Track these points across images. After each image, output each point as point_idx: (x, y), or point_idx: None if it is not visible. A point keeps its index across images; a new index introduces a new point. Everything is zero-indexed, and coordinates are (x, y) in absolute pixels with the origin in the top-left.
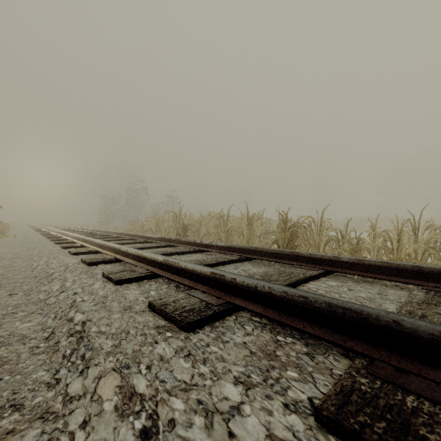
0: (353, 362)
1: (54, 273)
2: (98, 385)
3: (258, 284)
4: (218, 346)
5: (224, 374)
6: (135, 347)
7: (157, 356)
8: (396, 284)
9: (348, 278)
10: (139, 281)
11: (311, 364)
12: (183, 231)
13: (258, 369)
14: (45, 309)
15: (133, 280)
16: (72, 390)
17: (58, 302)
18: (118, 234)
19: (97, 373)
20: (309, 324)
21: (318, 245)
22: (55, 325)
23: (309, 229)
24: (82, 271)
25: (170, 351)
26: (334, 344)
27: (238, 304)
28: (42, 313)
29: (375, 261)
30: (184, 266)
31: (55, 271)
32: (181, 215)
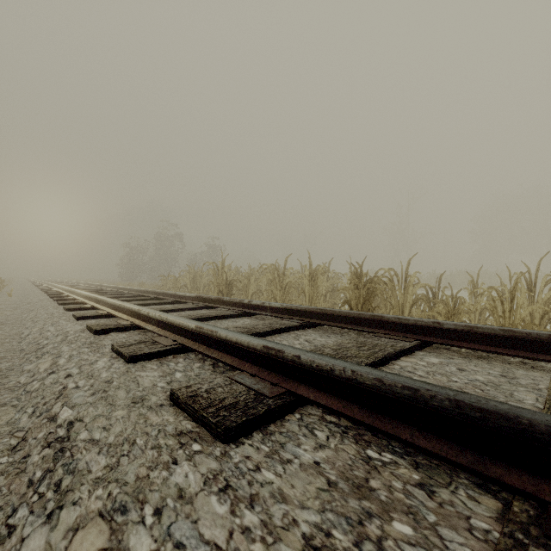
0: (511, 510)
1: (47, 344)
2: (71, 544)
3: (335, 365)
4: (274, 470)
5: (287, 530)
6: (141, 471)
7: (174, 490)
8: (524, 361)
9: (454, 352)
10: (162, 357)
11: (432, 506)
12: (227, 288)
13: (345, 520)
14: (22, 399)
15: (153, 356)
16: (28, 550)
17: (42, 388)
18: (143, 292)
19: (74, 519)
20: (420, 433)
21: (402, 306)
22: (30, 426)
23: (390, 286)
24: (84, 343)
25: (196, 479)
26: (468, 470)
27: (304, 396)
28: (17, 406)
29: (494, 329)
30: (224, 336)
31: (49, 342)
32: (224, 267)
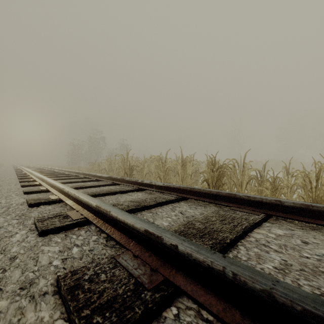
0: None
1: None
2: None
3: (214, 263)
4: None
5: None
6: None
7: None
8: None
9: (292, 224)
10: (69, 229)
11: None
12: (130, 170)
13: None
14: None
15: (61, 229)
16: None
17: None
18: (77, 173)
19: None
20: None
21: (241, 183)
22: None
23: (233, 170)
24: (17, 215)
25: None
26: None
27: (182, 289)
28: None
29: None
30: (115, 216)
31: None
32: (128, 158)
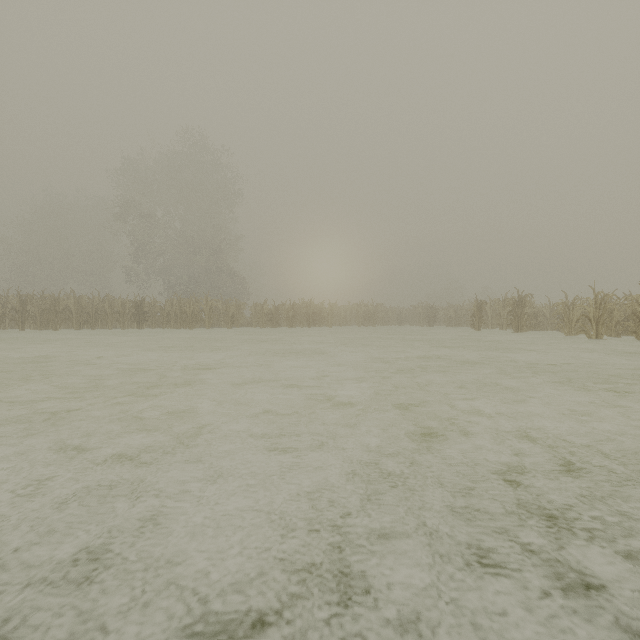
0: None
1: None
2: None
3: None
4: None
5: None
6: None
7: None
8: None
9: None
10: None
11: None
12: None
13: None
14: None
15: None
16: None
17: None
18: None
19: None
20: None
21: None
22: None
23: None
24: None
25: None
26: None
27: None
28: None
29: None
30: None
31: None
32: None
